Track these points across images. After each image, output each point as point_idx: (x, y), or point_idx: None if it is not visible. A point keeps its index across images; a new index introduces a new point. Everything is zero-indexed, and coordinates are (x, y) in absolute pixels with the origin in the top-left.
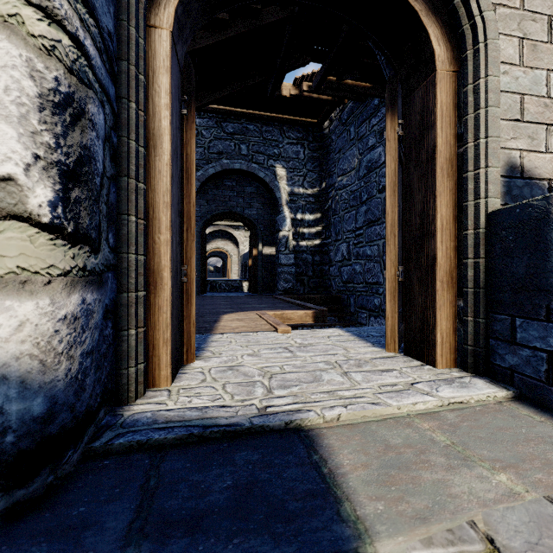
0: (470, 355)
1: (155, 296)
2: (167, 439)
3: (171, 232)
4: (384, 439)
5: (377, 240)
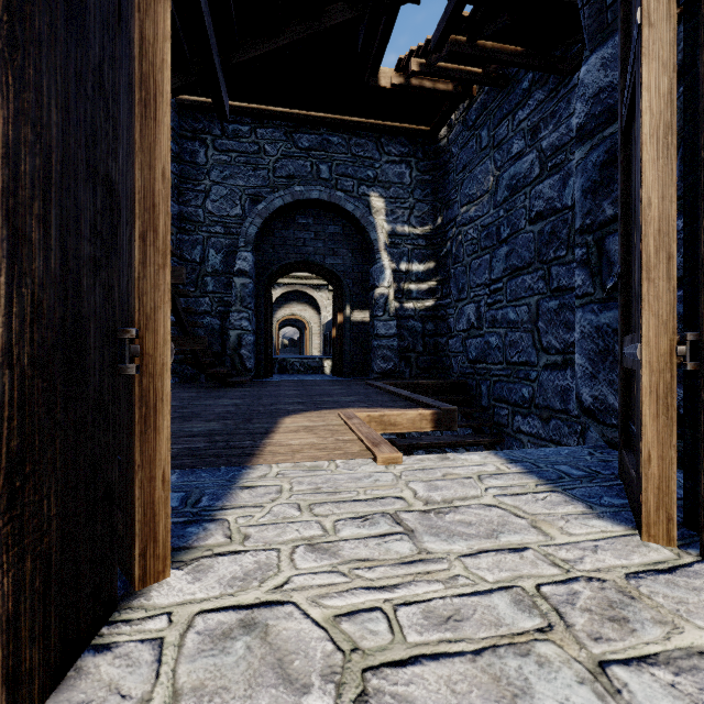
0: None
1: None
2: None
3: (3, 202)
4: None
5: (526, 297)
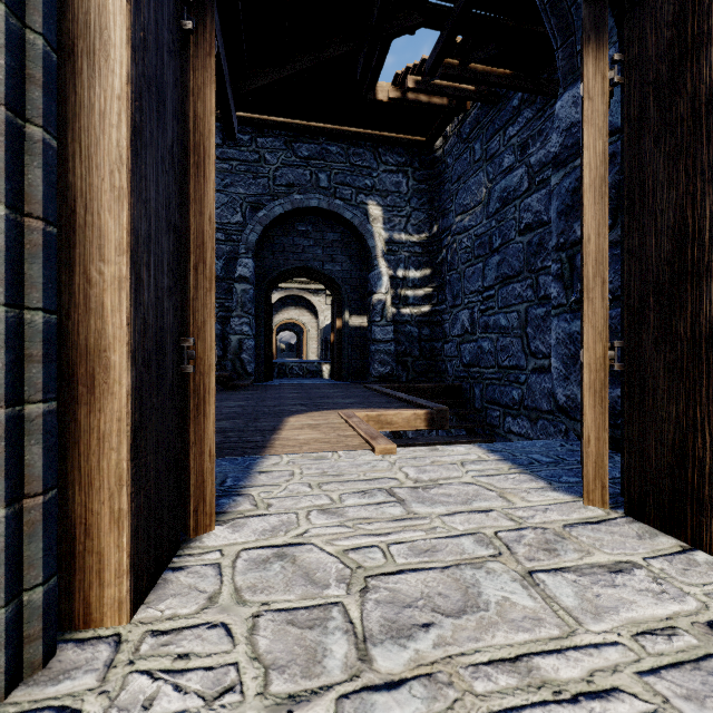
0: None
1: (89, 411)
2: None
3: (132, 258)
4: None
5: (516, 304)
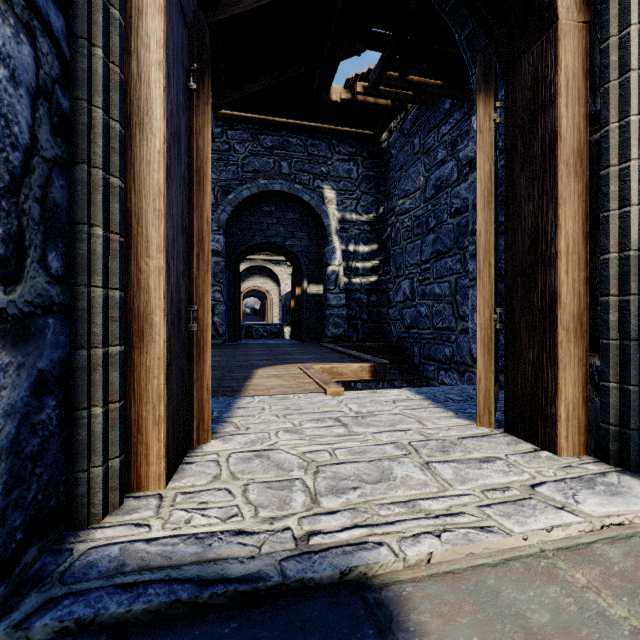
0: (613, 439)
1: (140, 353)
2: (131, 612)
3: (166, 255)
4: (517, 612)
5: (448, 276)
